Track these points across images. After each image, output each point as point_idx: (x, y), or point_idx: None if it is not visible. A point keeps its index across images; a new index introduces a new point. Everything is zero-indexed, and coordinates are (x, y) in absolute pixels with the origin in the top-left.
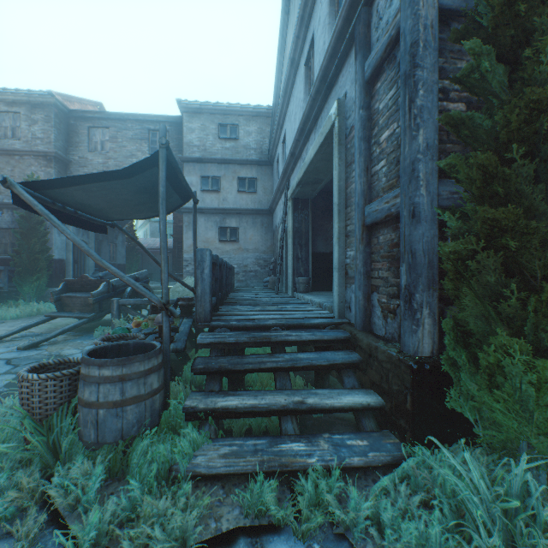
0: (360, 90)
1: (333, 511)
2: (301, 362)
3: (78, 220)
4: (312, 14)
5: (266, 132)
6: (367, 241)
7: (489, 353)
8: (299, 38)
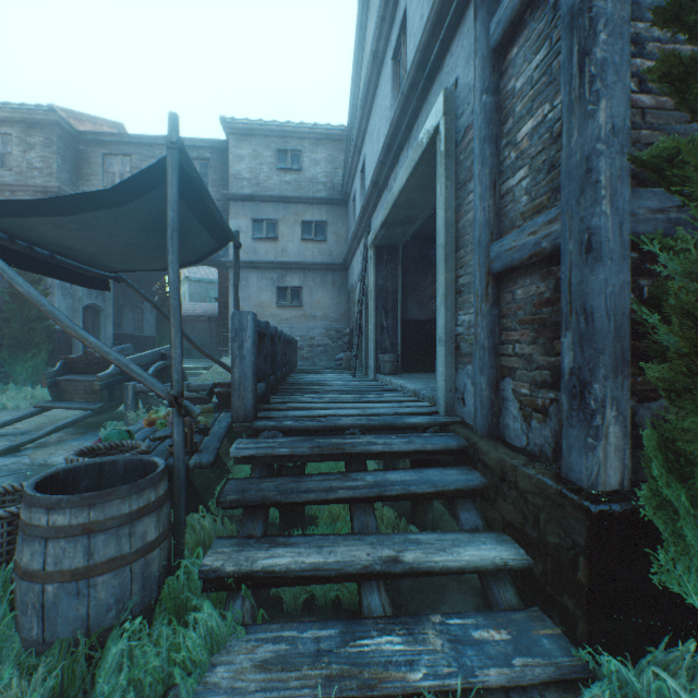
0: (484, 64)
1: None
2: (393, 489)
3: (58, 269)
4: None
5: (339, 160)
6: (495, 297)
7: None
8: (384, 20)
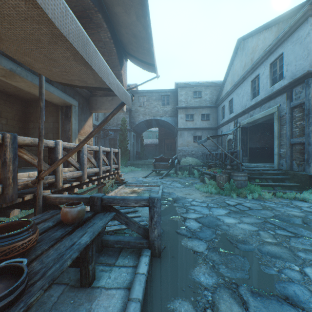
0: (289, 109)
1: (295, 196)
2: (274, 177)
3: (201, 142)
4: (257, 67)
5: (214, 93)
6: (291, 147)
7: None
8: (249, 72)
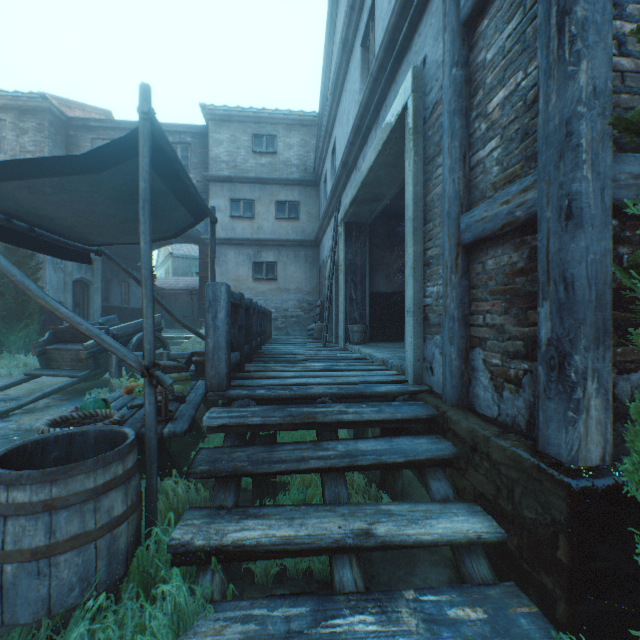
0: (453, 38)
1: None
2: (364, 459)
3: (38, 242)
4: None
5: (311, 145)
6: (464, 268)
7: None
8: (353, 8)
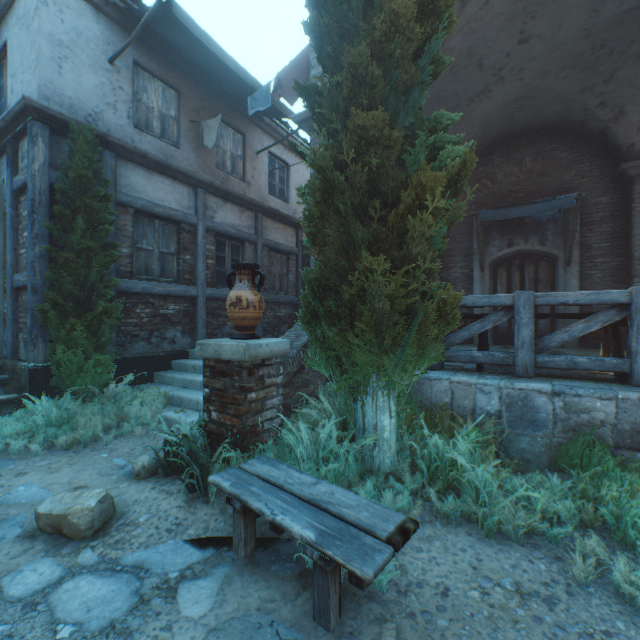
0: (11, 194)
1: None
2: None
3: None
4: None
5: None
6: (17, 298)
7: (58, 353)
8: None
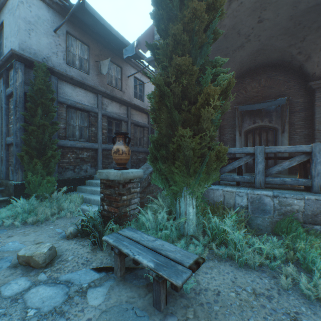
0: (5, 97)
1: None
2: None
3: None
4: None
5: None
6: (8, 149)
7: (28, 176)
8: None
